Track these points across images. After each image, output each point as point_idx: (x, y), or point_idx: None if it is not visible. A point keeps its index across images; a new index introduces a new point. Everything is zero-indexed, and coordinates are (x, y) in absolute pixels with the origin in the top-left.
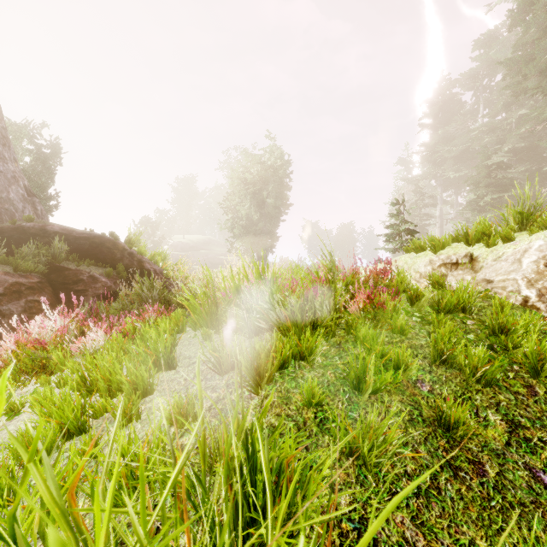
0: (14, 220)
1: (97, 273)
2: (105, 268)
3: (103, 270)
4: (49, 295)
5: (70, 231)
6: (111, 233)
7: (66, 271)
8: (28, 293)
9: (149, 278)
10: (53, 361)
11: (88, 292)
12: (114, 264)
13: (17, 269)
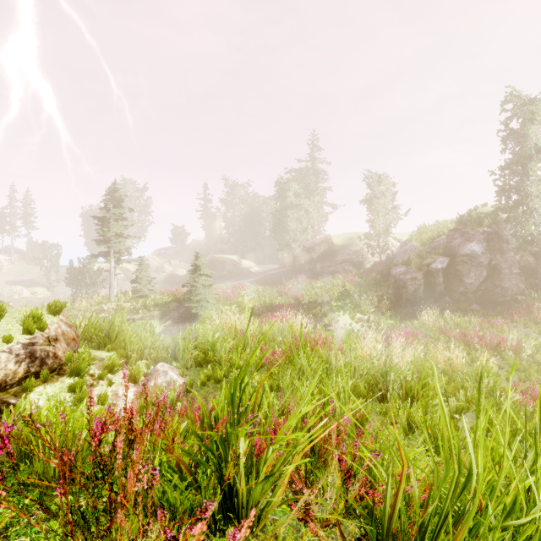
0: None
1: None
2: None
3: None
4: None
5: None
6: None
7: None
8: None
9: None
10: None
11: None
12: None
13: None
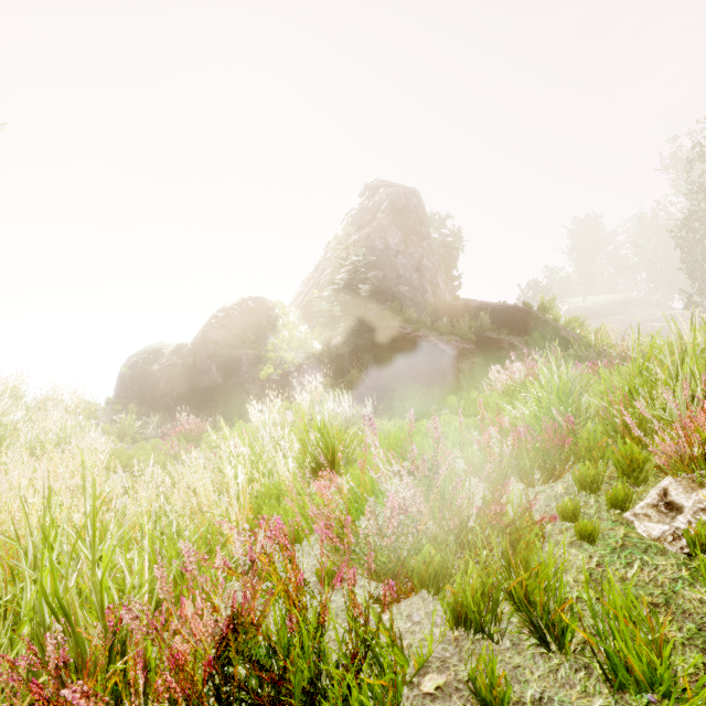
0: (446, 301)
1: (515, 341)
2: (520, 337)
3: (520, 338)
4: (482, 359)
5: (486, 305)
6: (524, 303)
7: (489, 340)
8: (471, 356)
9: (565, 346)
10: (533, 392)
11: (509, 358)
12: (528, 333)
13: (462, 338)
